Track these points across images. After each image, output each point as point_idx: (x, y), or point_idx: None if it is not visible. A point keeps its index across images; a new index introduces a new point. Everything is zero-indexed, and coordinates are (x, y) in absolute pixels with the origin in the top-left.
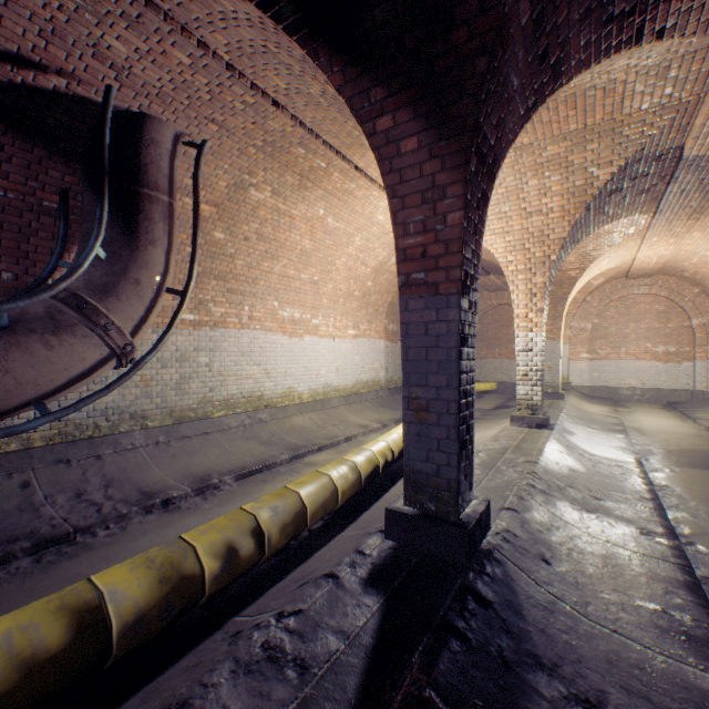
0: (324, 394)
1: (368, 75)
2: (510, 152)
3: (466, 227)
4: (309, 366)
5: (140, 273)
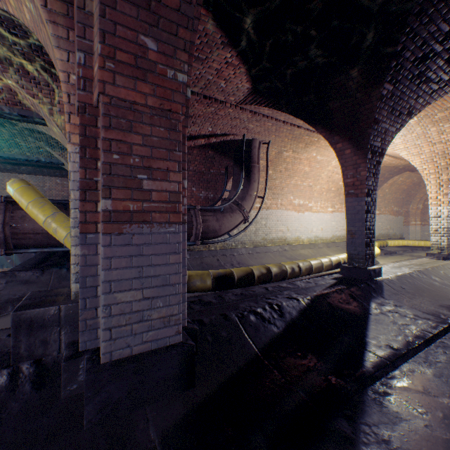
0: (314, 241)
1: (333, 133)
2: (414, 119)
3: (368, 175)
4: (307, 226)
5: (251, 192)
